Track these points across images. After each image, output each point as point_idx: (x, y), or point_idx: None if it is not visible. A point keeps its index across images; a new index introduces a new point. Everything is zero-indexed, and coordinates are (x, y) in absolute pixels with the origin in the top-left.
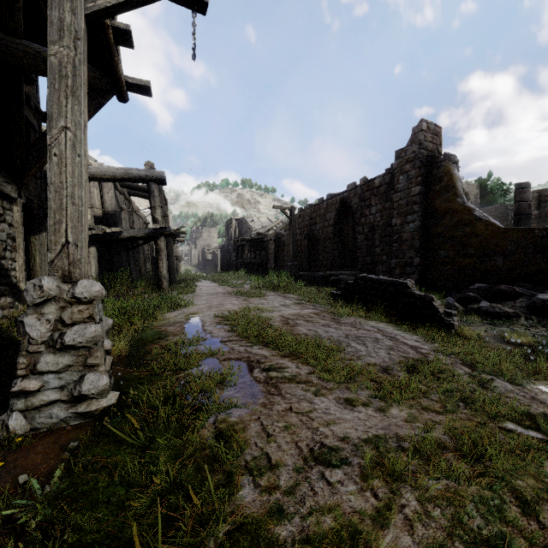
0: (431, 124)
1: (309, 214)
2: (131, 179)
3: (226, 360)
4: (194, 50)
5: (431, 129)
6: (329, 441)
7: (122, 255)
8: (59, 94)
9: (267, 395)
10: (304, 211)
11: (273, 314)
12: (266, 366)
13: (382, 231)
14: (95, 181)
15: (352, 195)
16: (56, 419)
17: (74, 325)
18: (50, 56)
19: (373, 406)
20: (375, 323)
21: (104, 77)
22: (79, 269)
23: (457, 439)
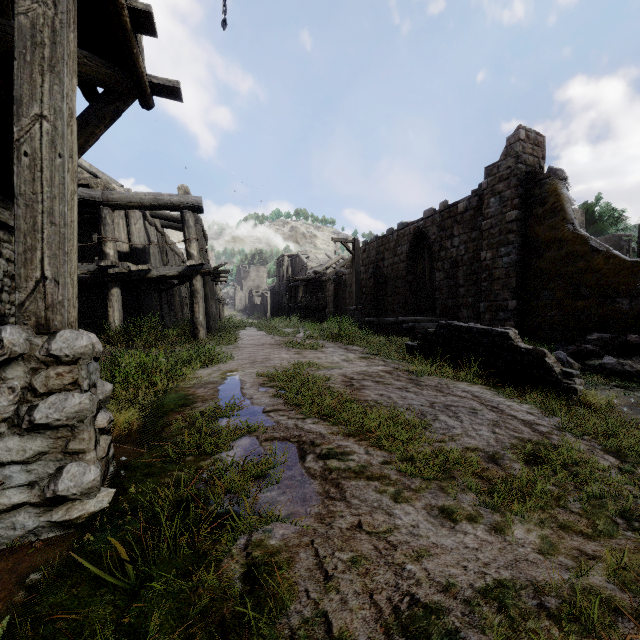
0: (531, 132)
1: (376, 248)
2: (161, 206)
3: (268, 440)
4: (225, 14)
5: (531, 138)
6: (423, 592)
7: (152, 298)
8: (32, 69)
9: (324, 500)
10: (369, 244)
11: (332, 372)
12: (323, 450)
13: (467, 267)
14: (121, 210)
15: (429, 224)
16: (20, 531)
17: (49, 395)
18: (19, 14)
19: (485, 522)
20: (467, 385)
21: (121, 76)
22: (60, 315)
23: (633, 592)
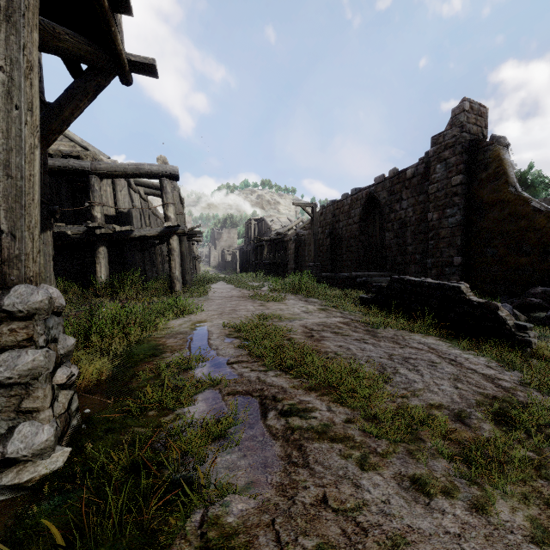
0: (474, 104)
1: (332, 211)
2: (142, 175)
3: (229, 394)
4: None
5: (474, 109)
6: None
7: (135, 256)
8: None
9: (286, 466)
10: (326, 208)
11: (294, 323)
12: (285, 406)
13: (415, 227)
14: (108, 179)
15: (380, 189)
16: None
17: (2, 352)
18: None
19: (463, 497)
20: (422, 337)
21: (102, 53)
22: (17, 269)
23: None
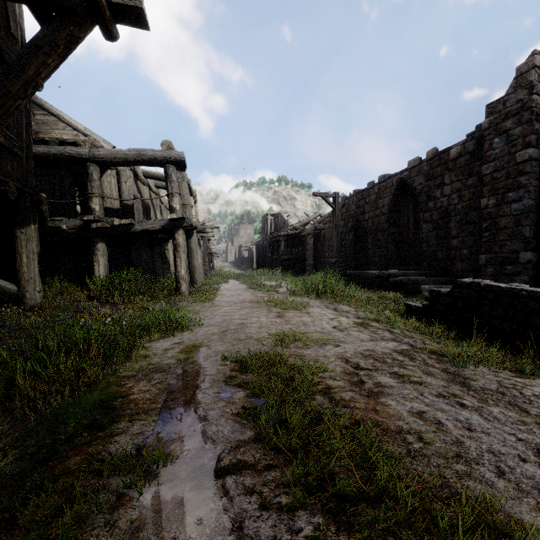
0: None
1: (355, 202)
2: (145, 161)
3: None
4: None
5: None
6: None
7: (140, 252)
8: None
9: None
10: (349, 198)
11: (327, 352)
12: None
13: (461, 217)
14: (113, 170)
15: (414, 174)
16: None
17: None
18: None
19: None
20: None
21: None
22: None
23: None
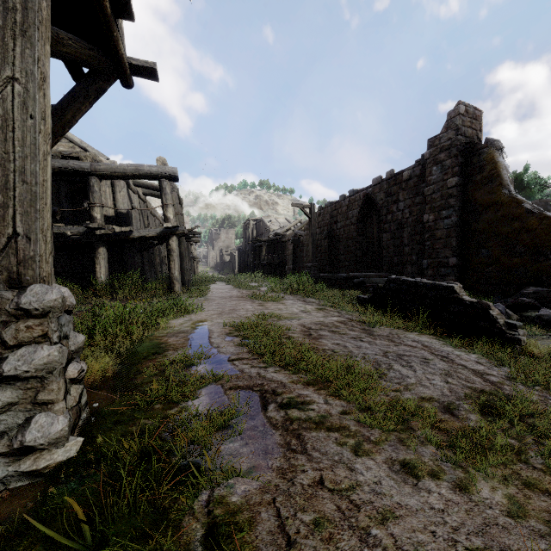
0: (469, 107)
1: (330, 212)
2: (142, 176)
3: (231, 389)
4: None
5: (469, 113)
6: None
7: (134, 256)
8: (4, 33)
9: (286, 452)
10: (324, 209)
11: (292, 323)
12: (284, 399)
13: (411, 229)
14: (107, 180)
15: (377, 190)
16: None
17: (19, 347)
18: None
19: (448, 479)
20: (416, 335)
21: (104, 57)
22: (31, 270)
23: None
